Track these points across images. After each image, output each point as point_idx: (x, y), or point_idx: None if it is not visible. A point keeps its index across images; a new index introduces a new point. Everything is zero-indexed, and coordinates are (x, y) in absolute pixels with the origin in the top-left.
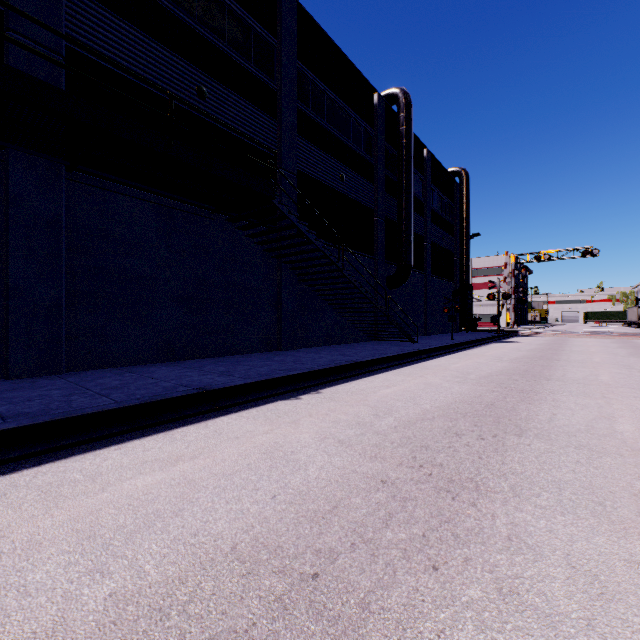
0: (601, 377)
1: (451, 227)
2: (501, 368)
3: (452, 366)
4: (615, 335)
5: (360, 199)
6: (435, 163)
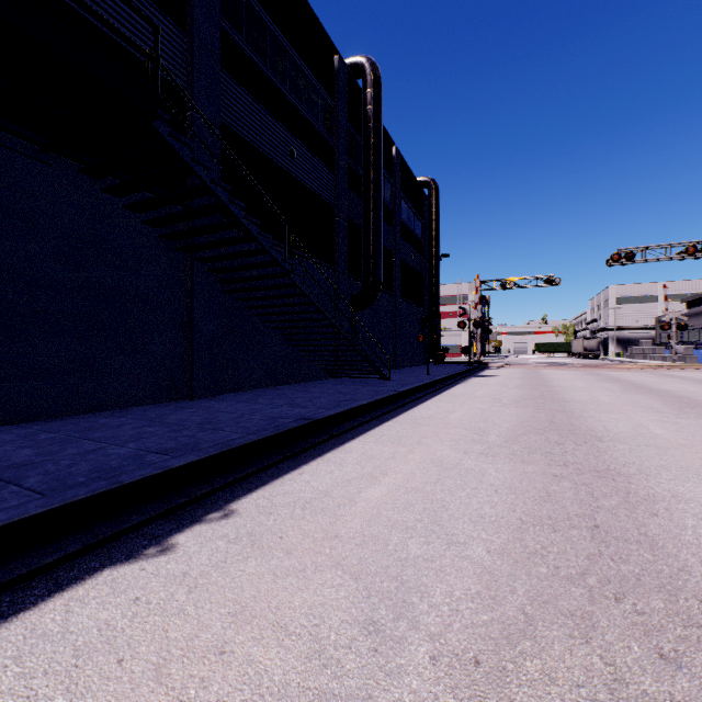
0: (654, 430)
1: (420, 245)
2: (517, 418)
3: (451, 417)
4: (580, 366)
5: (317, 189)
6: (404, 167)
